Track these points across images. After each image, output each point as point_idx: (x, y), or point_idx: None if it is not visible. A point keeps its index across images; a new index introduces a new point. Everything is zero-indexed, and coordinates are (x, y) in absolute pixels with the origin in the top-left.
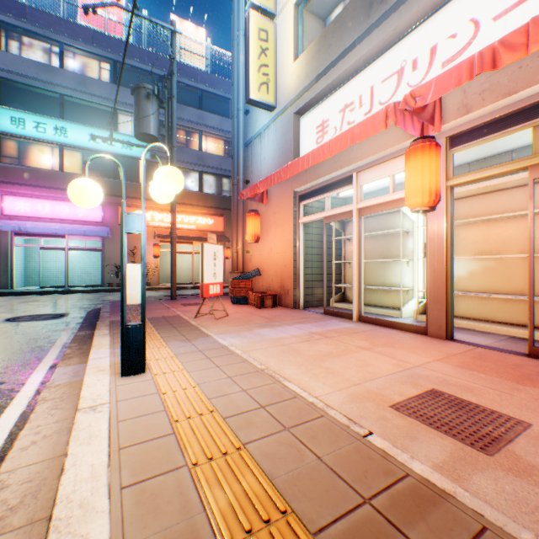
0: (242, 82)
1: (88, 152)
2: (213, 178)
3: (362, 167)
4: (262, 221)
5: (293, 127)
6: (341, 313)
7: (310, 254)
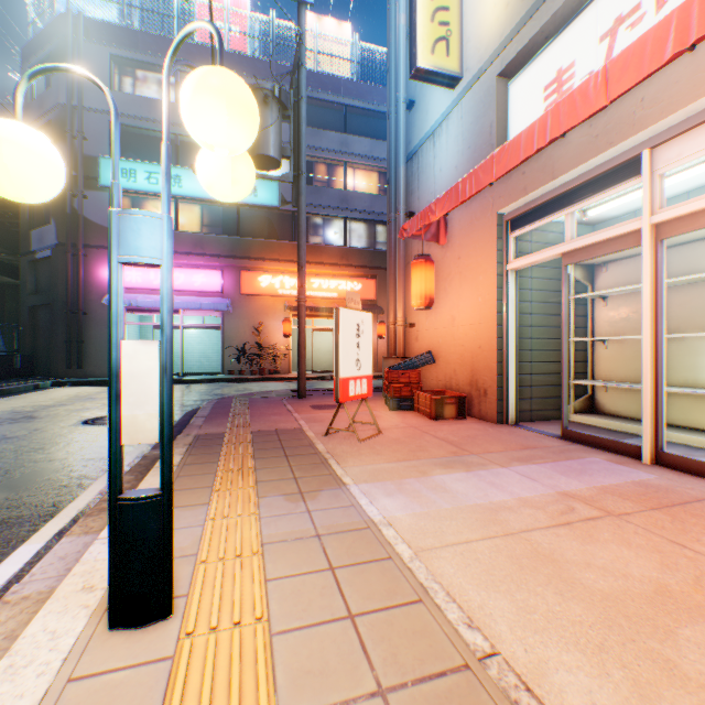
0: (402, 58)
1: (205, 205)
2: (361, 226)
3: (669, 131)
4: (436, 275)
5: (495, 100)
6: (606, 442)
7: (526, 326)
